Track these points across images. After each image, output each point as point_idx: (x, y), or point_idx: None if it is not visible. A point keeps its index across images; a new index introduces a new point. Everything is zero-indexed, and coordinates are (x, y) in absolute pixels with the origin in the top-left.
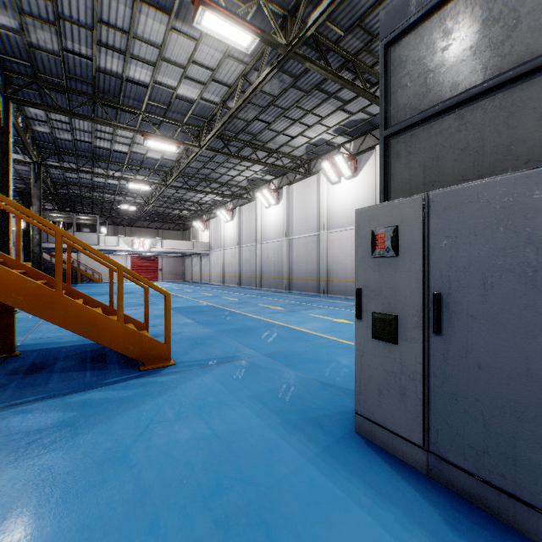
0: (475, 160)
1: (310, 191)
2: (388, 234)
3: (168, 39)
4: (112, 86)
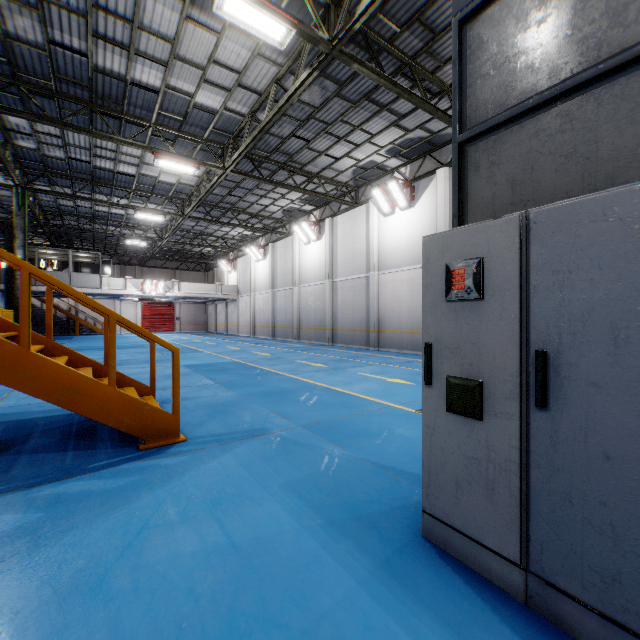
0: (585, 170)
1: (358, 224)
2: (469, 269)
3: (183, 31)
4: (113, 91)
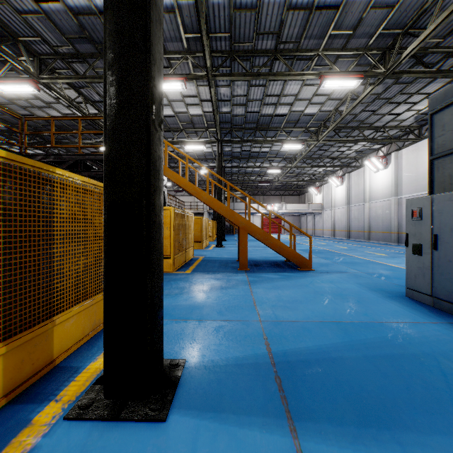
0: None
1: (420, 154)
2: (417, 211)
3: (301, 90)
4: (266, 121)
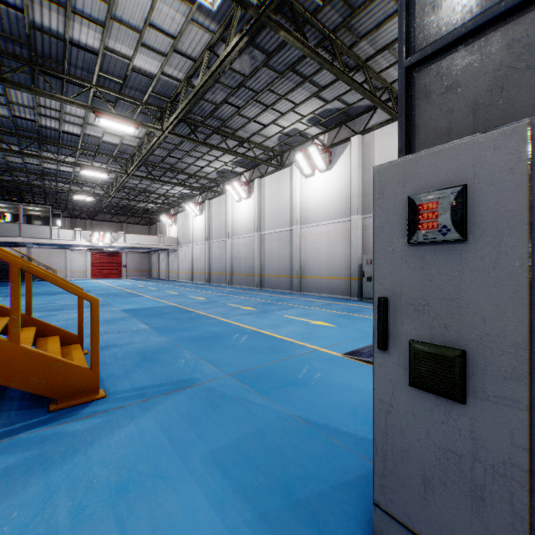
0: None
1: (282, 185)
2: (445, 201)
3: None
4: (53, 50)
